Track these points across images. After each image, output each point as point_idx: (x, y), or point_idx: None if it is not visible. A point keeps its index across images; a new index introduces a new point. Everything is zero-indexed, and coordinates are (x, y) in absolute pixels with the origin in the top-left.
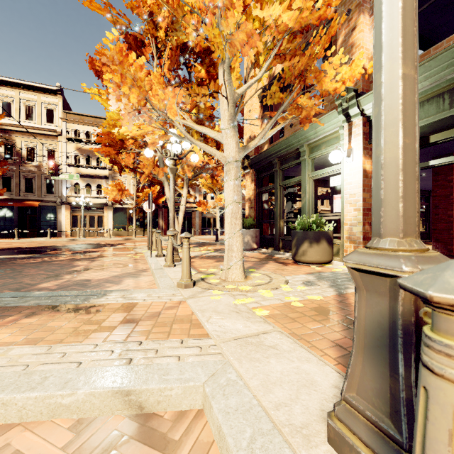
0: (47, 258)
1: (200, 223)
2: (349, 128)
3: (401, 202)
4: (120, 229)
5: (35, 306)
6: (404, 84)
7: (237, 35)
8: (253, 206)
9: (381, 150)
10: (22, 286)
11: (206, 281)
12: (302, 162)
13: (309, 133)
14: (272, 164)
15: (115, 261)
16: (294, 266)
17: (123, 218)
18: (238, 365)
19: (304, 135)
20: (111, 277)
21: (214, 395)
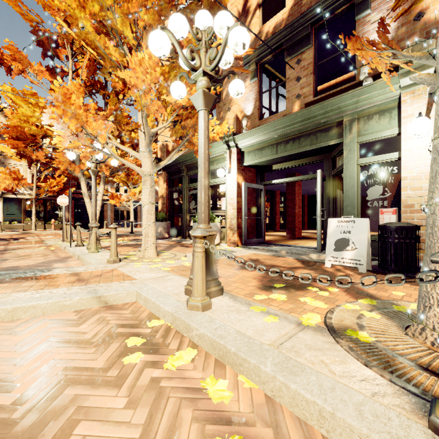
0: None
1: (112, 216)
2: (230, 154)
3: (203, 214)
4: (14, 222)
5: None
6: (204, 179)
7: (152, 106)
8: (165, 202)
9: (199, 197)
10: None
11: (128, 259)
12: None
13: None
14: (181, 169)
15: (30, 252)
16: None
17: (17, 210)
18: (153, 285)
19: None
20: (37, 263)
21: (142, 291)
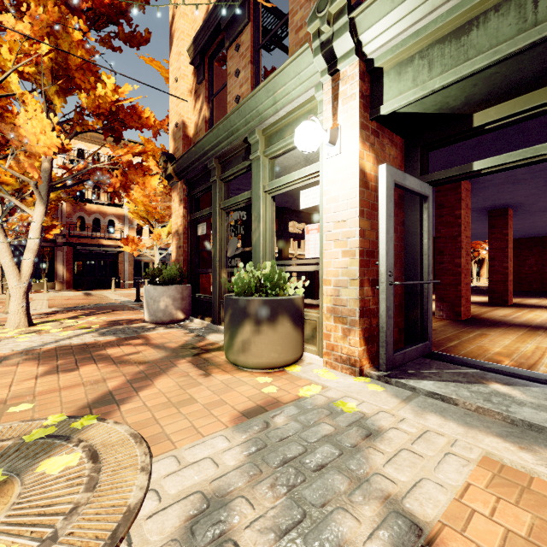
0: None
1: (131, 270)
2: (333, 87)
3: None
4: None
5: None
6: None
7: None
8: (182, 244)
9: None
10: None
11: None
12: (254, 163)
13: (263, 103)
14: (210, 171)
15: None
16: (222, 377)
17: None
18: None
19: (255, 109)
20: None
21: None
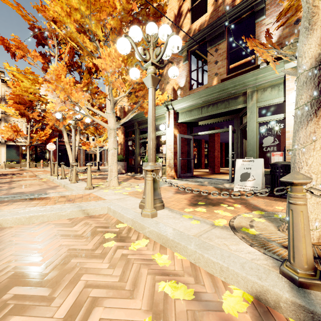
0: None
1: (84, 158)
2: (168, 114)
3: (151, 155)
4: (14, 162)
5: (9, 200)
6: (152, 133)
7: (116, 83)
8: (123, 148)
9: (148, 145)
10: None
11: (99, 187)
12: None
13: None
14: (134, 125)
15: (29, 183)
16: (143, 180)
17: (15, 153)
18: (117, 203)
19: None
20: (36, 190)
21: (111, 207)
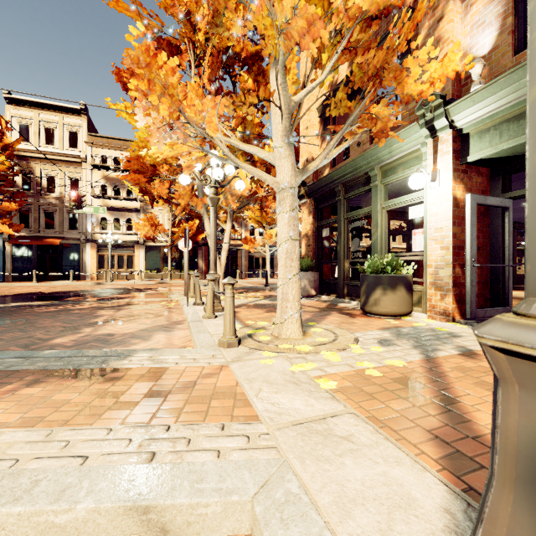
0: (66, 306)
1: (246, 264)
2: (434, 145)
3: None
4: (154, 271)
5: (42, 369)
6: None
7: (295, 21)
8: (311, 243)
9: None
10: (32, 341)
11: (254, 338)
12: (373, 188)
13: (382, 152)
14: (335, 192)
15: (145, 310)
16: (363, 318)
17: (156, 258)
18: (300, 468)
19: (375, 156)
20: (138, 330)
21: (268, 520)
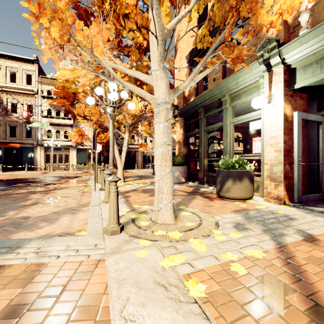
0: (10, 191)
1: (142, 160)
2: (269, 77)
3: None
4: (82, 164)
5: None
6: None
7: None
8: (182, 147)
9: None
10: None
11: (135, 223)
12: (224, 109)
13: (231, 84)
14: (198, 112)
15: (65, 194)
16: (219, 201)
17: (84, 156)
18: None
19: (226, 86)
20: (51, 213)
21: None
